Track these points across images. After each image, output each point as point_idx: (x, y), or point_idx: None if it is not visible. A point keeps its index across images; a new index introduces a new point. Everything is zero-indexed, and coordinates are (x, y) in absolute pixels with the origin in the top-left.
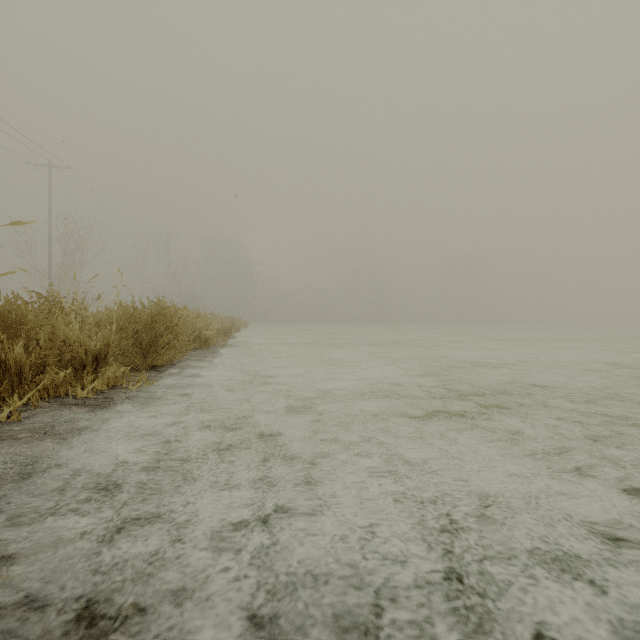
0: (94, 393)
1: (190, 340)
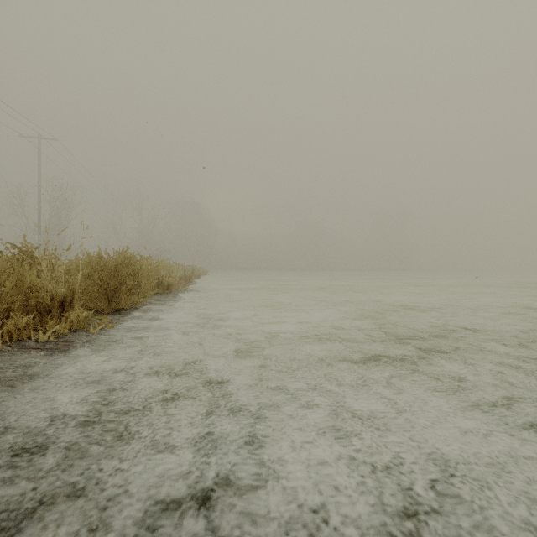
0: (56, 336)
1: (154, 286)
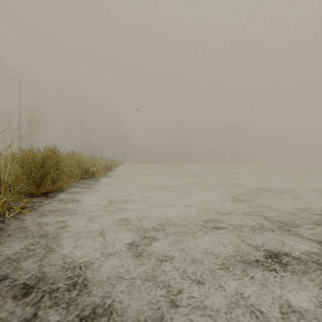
0: None
1: (83, 173)
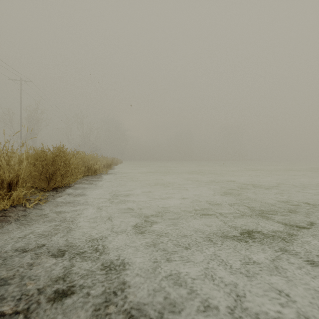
0: None
1: (85, 170)
